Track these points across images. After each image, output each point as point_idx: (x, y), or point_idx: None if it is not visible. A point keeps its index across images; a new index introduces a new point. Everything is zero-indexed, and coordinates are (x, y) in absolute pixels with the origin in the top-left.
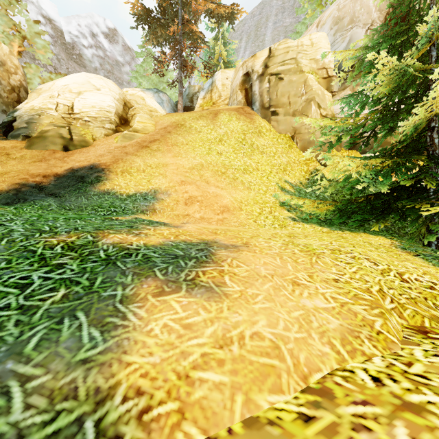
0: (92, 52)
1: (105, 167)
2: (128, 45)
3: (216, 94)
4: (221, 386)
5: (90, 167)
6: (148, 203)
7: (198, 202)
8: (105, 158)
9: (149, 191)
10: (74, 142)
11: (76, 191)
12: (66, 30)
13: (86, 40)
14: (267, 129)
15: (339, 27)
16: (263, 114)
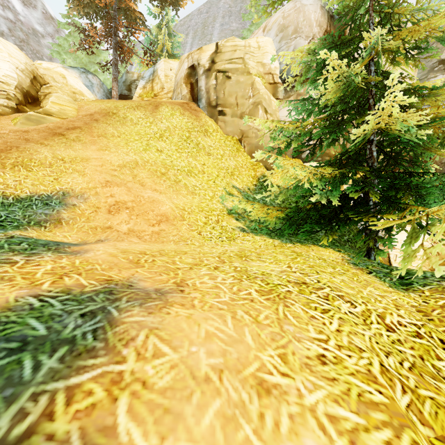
0: None
1: None
2: (51, 14)
3: (158, 85)
4: None
5: None
6: (50, 210)
7: (128, 209)
8: None
9: (55, 193)
10: None
11: None
12: None
13: None
14: (214, 129)
15: (284, 34)
16: (210, 112)
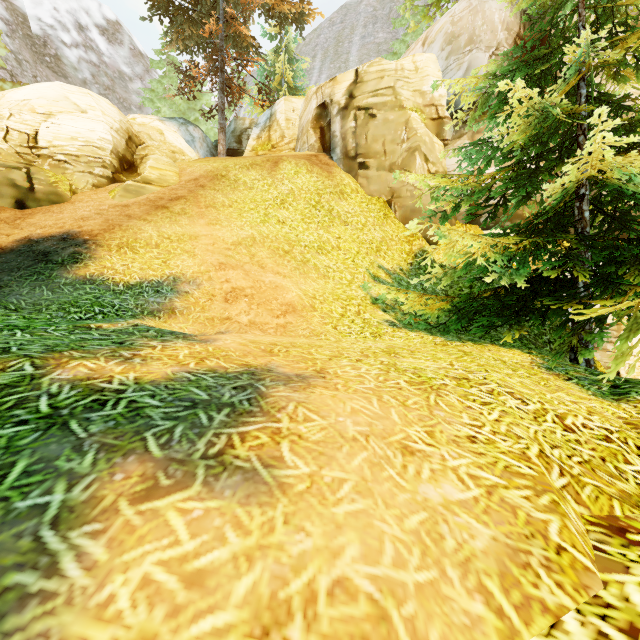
0: (78, 54)
1: (89, 238)
2: (140, 49)
3: (277, 133)
4: None
5: (62, 236)
6: (162, 298)
7: (246, 296)
8: (92, 222)
9: (165, 278)
10: (36, 194)
11: (32, 277)
12: (33, 15)
13: (68, 34)
14: (353, 188)
15: (453, 47)
16: (347, 166)
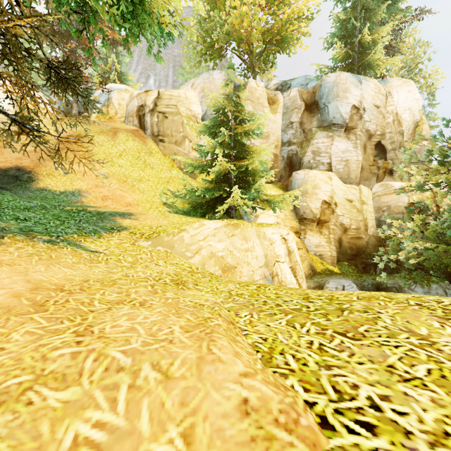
0: None
1: (31, 170)
2: None
3: (113, 110)
4: (141, 226)
5: (16, 168)
6: (77, 198)
7: (110, 199)
8: (25, 161)
9: (75, 190)
10: None
11: (19, 187)
12: None
13: None
14: (157, 151)
15: (203, 93)
16: (154, 139)
